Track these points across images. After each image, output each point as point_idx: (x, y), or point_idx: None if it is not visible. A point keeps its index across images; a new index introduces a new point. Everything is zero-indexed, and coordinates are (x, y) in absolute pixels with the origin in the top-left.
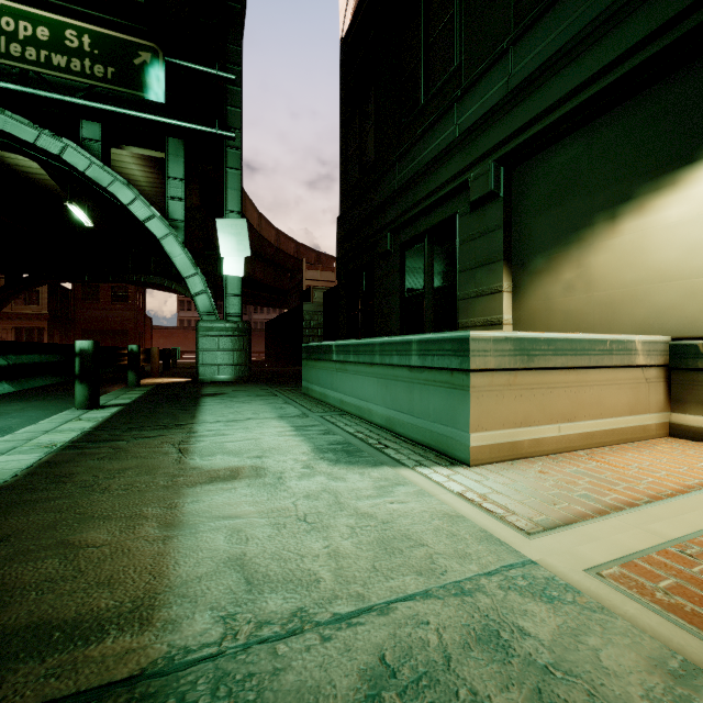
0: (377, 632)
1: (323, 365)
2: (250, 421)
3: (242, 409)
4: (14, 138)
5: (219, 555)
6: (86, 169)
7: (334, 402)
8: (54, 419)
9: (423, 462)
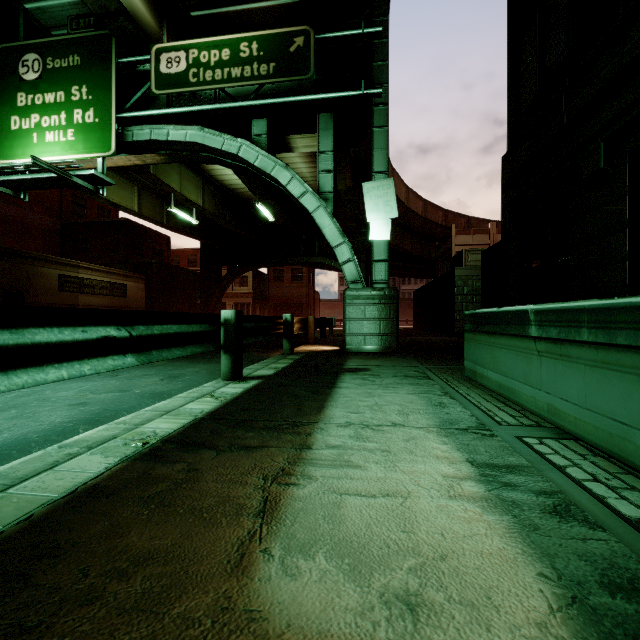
0: None
1: (506, 342)
2: (394, 430)
3: (384, 399)
4: (210, 150)
5: None
6: (255, 161)
7: (532, 406)
8: (193, 391)
9: None
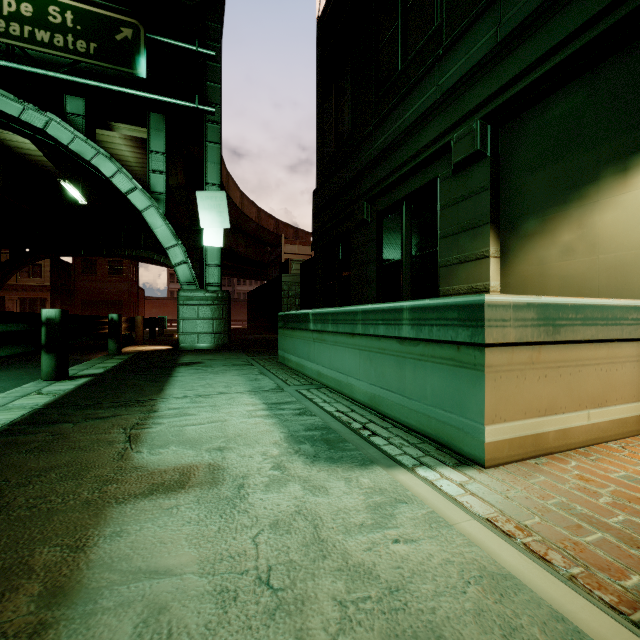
0: None
1: (300, 334)
2: (220, 396)
3: (214, 380)
4: None
5: None
6: (69, 143)
7: (311, 374)
8: (12, 392)
9: (423, 460)
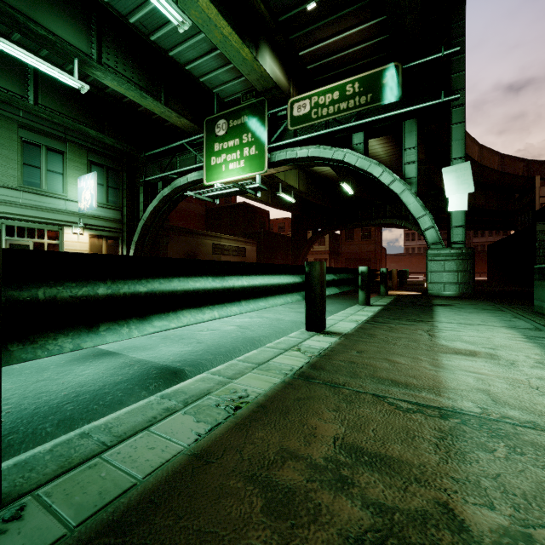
0: None
1: None
2: (480, 326)
3: (470, 317)
4: (323, 159)
5: (471, 385)
6: (356, 163)
7: None
8: (351, 308)
9: None
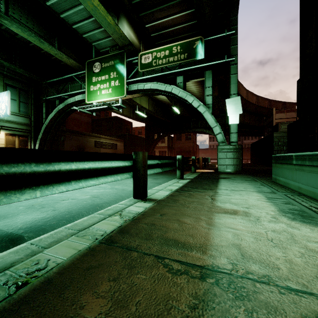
0: (315, 305)
1: (286, 166)
2: (242, 191)
3: (238, 185)
4: (160, 90)
5: (229, 241)
6: (178, 94)
7: (293, 188)
8: (171, 181)
9: None
